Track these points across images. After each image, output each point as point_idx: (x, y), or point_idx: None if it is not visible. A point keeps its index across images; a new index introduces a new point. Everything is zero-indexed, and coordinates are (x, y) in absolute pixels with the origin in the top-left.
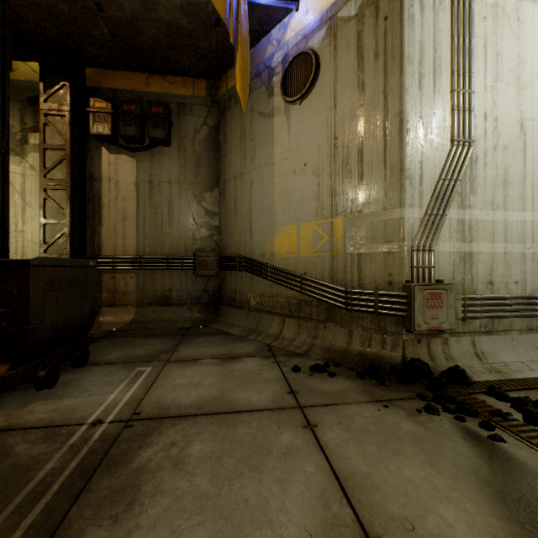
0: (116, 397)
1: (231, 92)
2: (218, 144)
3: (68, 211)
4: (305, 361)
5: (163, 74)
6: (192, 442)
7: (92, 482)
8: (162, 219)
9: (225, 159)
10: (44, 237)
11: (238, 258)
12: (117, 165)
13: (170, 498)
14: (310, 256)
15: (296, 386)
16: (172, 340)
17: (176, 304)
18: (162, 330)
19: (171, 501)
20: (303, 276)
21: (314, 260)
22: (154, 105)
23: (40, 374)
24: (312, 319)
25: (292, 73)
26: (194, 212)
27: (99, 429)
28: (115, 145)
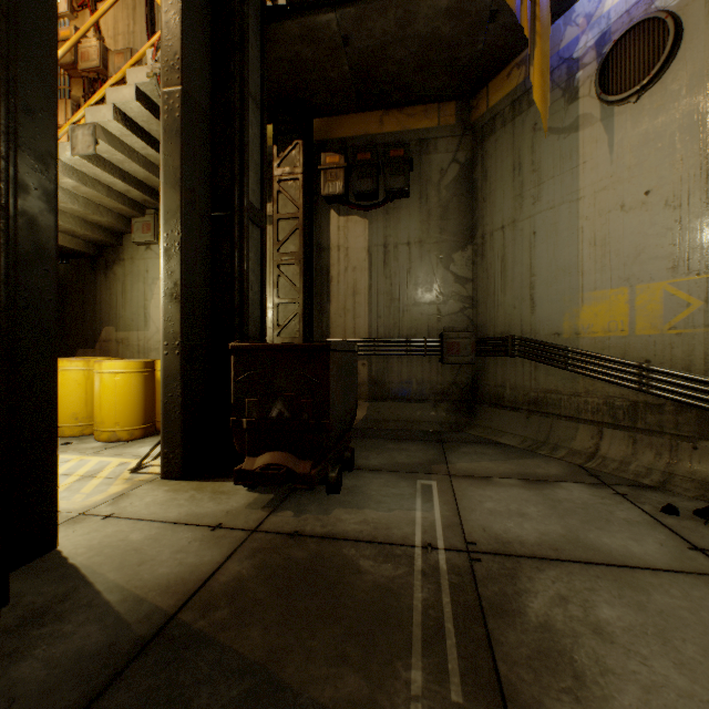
0: (424, 516)
1: (495, 109)
2: (471, 185)
3: (301, 288)
4: (673, 500)
5: (400, 107)
6: (592, 602)
7: (494, 631)
8: (399, 292)
9: (485, 204)
10: (277, 319)
11: (510, 339)
12: (346, 229)
13: (635, 686)
14: (658, 335)
15: (694, 539)
16: (431, 447)
17: (417, 400)
18: (406, 433)
19: (641, 691)
20: (646, 365)
21: (668, 340)
22: (392, 148)
23: (331, 476)
24: (662, 434)
25: (620, 57)
26: (439, 279)
27: (440, 557)
28: (346, 205)
